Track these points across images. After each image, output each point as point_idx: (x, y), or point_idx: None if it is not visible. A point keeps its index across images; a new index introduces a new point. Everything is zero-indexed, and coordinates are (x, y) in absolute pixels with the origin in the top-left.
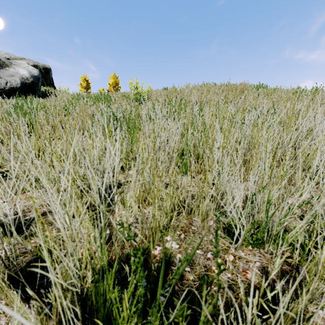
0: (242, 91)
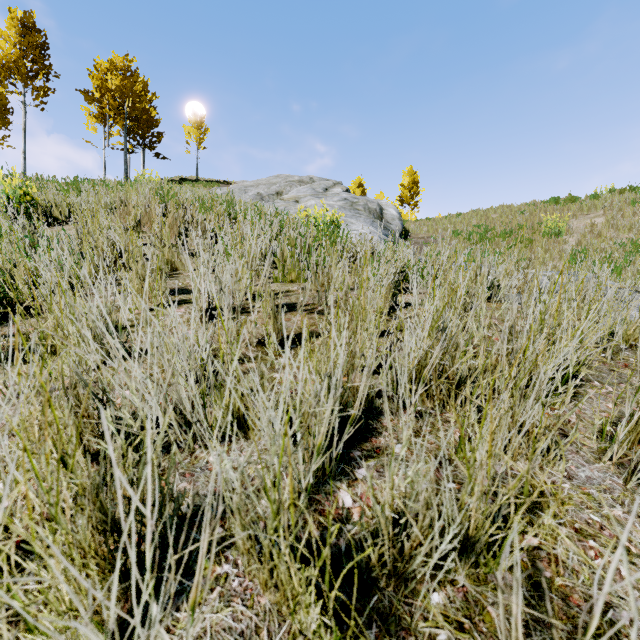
0: None
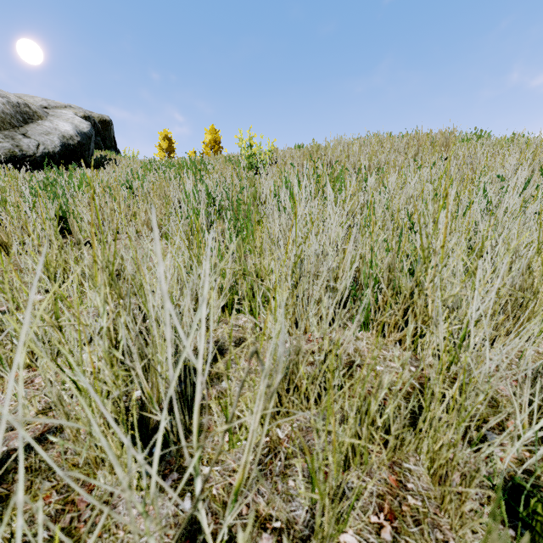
0: (446, 145)
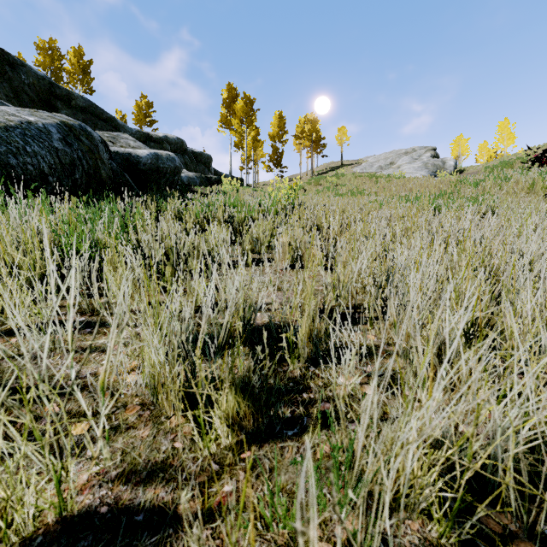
0: None
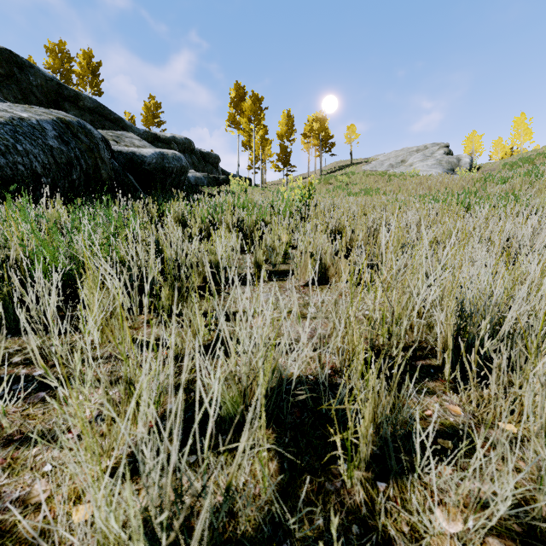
0: None
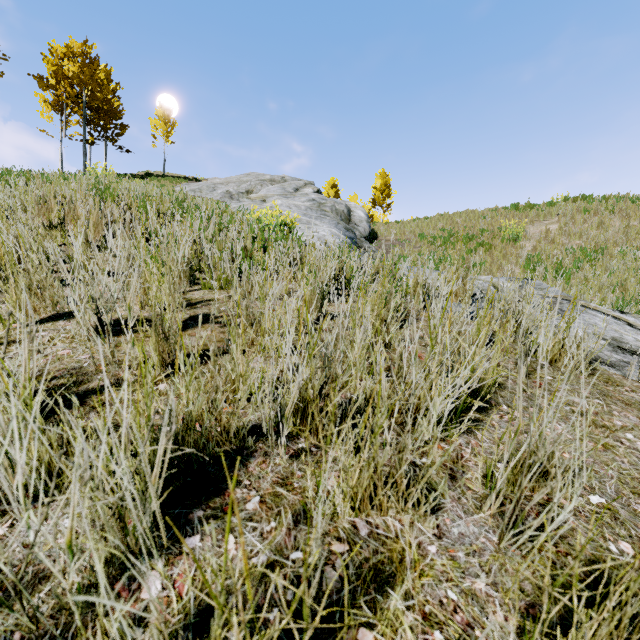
0: None
